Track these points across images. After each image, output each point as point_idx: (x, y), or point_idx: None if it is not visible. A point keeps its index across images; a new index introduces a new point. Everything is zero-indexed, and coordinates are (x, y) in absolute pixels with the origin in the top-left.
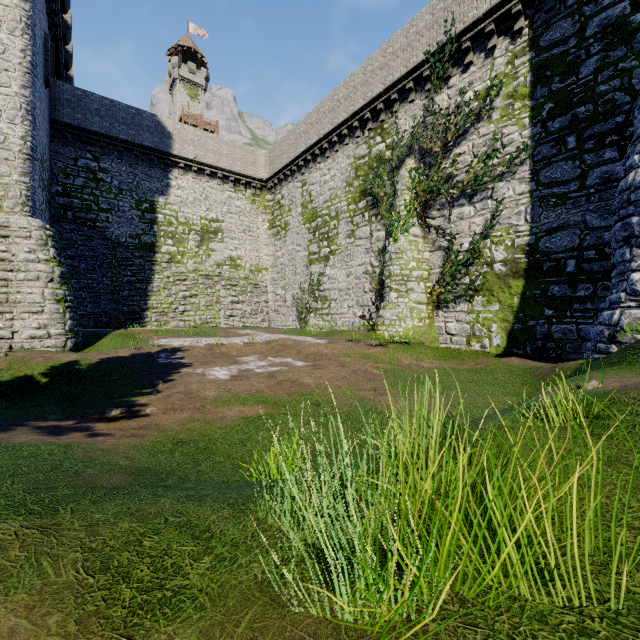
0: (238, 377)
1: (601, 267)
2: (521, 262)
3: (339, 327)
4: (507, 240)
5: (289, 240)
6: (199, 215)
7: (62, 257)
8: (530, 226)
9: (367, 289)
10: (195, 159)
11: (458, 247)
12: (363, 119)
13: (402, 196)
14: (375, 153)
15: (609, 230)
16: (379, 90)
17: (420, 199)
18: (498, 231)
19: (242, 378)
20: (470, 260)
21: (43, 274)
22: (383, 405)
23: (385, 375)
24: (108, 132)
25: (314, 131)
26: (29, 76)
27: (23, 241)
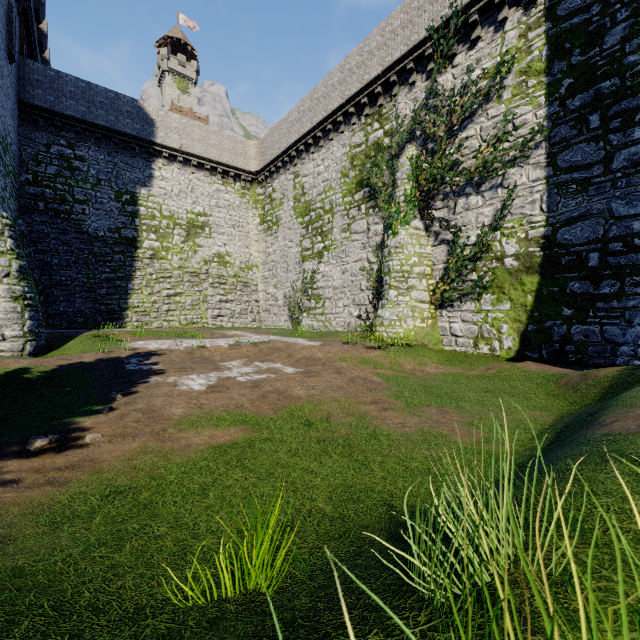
0: (216, 388)
1: (629, 261)
2: (536, 256)
3: (334, 328)
4: (520, 232)
5: (281, 236)
6: (185, 208)
7: (30, 251)
8: (546, 216)
9: (364, 287)
10: (180, 148)
11: (464, 240)
12: (359, 104)
13: (402, 186)
14: (372, 141)
15: (639, 219)
16: (377, 72)
17: (422, 188)
18: (509, 222)
19: (220, 389)
20: (478, 254)
21: None
22: (389, 425)
23: (387, 383)
24: (84, 117)
25: (307, 119)
26: None
27: None
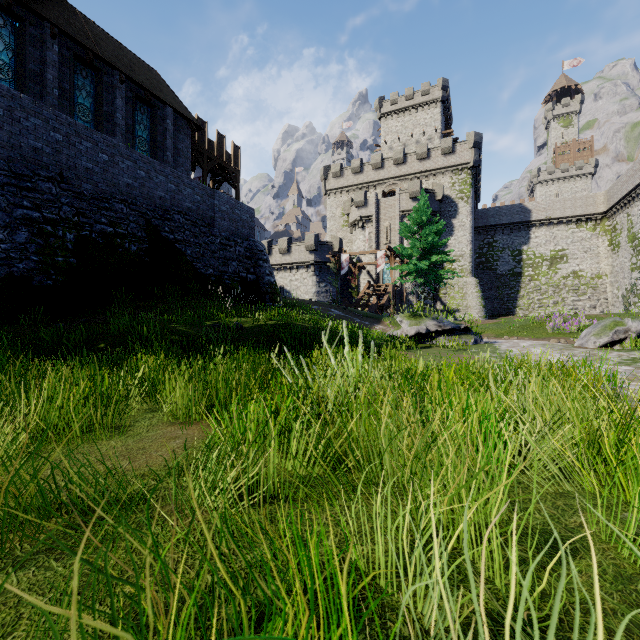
0: None
1: None
2: None
3: None
4: None
5: (620, 254)
6: (549, 250)
7: None
8: None
9: None
10: (545, 218)
11: None
12: None
13: None
14: None
15: None
16: None
17: None
18: None
19: None
20: None
21: (476, 296)
22: None
23: None
24: (497, 223)
25: (630, 182)
26: (471, 228)
27: (470, 286)
